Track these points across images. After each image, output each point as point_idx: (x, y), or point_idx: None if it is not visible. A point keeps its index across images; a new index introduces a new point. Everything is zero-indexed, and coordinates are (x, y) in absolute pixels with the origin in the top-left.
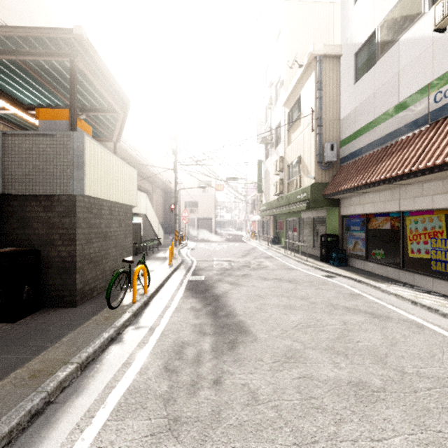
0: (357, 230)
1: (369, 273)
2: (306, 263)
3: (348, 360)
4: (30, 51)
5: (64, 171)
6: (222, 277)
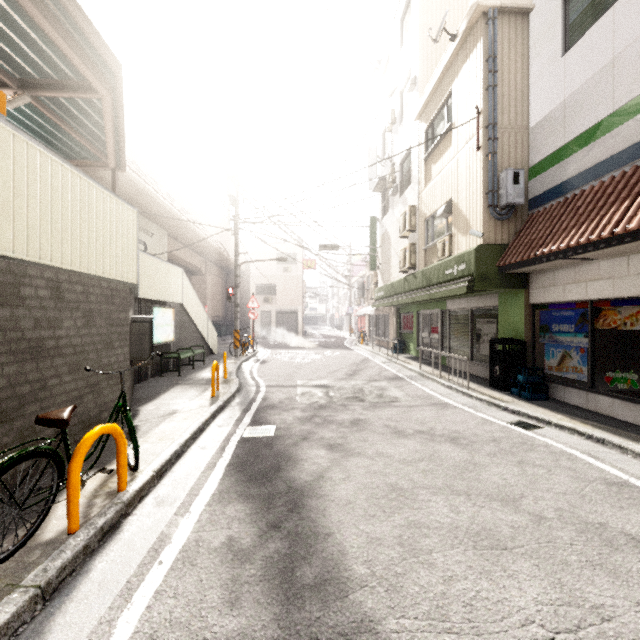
0: (568, 332)
1: (604, 417)
2: (467, 392)
3: None
4: None
5: None
6: (311, 428)
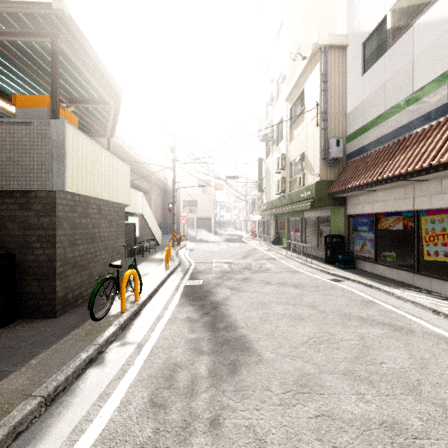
0: (365, 231)
1: (380, 276)
2: (310, 265)
3: (375, 390)
4: (6, 30)
5: (42, 163)
6: (221, 281)
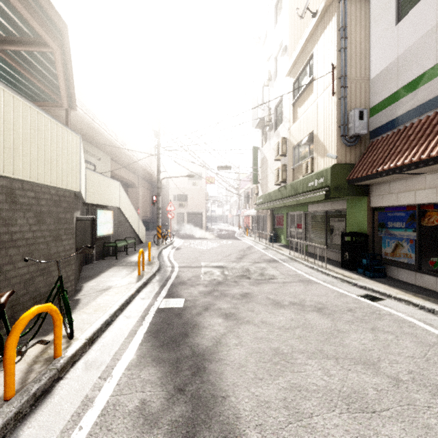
0: (400, 228)
1: (430, 291)
2: (325, 272)
3: None
4: None
5: None
6: (211, 300)
